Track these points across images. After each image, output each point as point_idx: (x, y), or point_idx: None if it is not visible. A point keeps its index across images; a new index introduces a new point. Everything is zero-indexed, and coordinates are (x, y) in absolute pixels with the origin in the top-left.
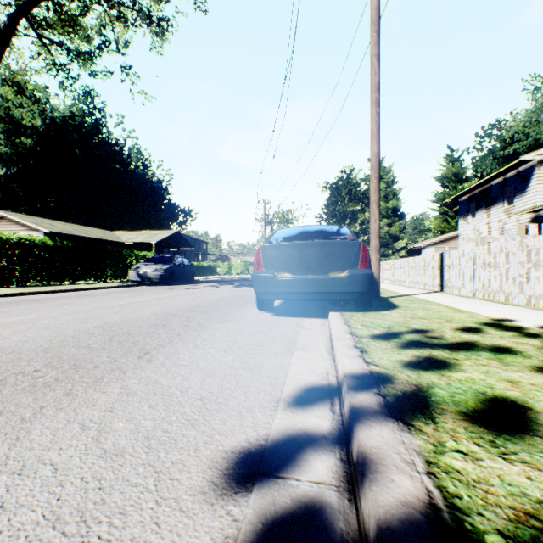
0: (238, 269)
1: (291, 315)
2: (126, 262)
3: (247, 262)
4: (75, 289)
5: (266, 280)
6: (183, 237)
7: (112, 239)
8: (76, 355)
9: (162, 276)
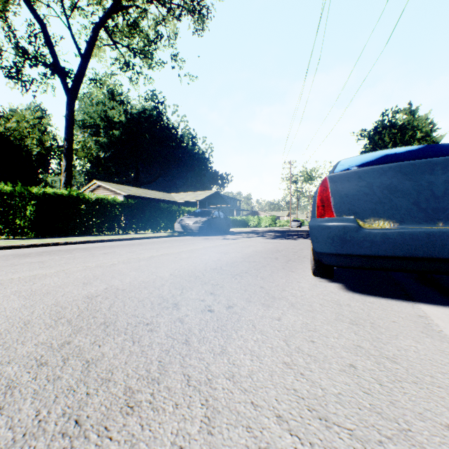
0: (266, 222)
1: (377, 291)
2: (175, 216)
3: (274, 216)
4: (130, 238)
5: (342, 233)
6: (221, 195)
7: (168, 199)
8: None
9: (201, 227)
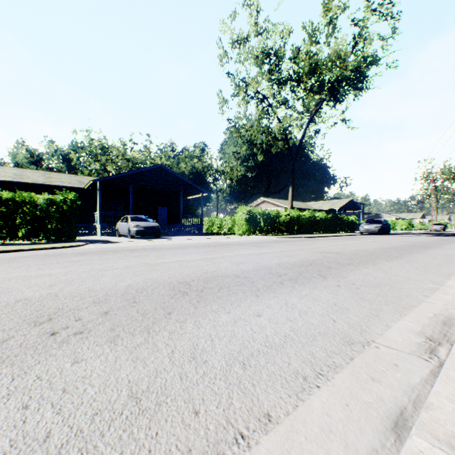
0: (402, 225)
1: None
2: (344, 223)
3: (410, 220)
4: (349, 235)
5: None
6: (354, 203)
7: (311, 208)
8: (433, 243)
9: (378, 230)
